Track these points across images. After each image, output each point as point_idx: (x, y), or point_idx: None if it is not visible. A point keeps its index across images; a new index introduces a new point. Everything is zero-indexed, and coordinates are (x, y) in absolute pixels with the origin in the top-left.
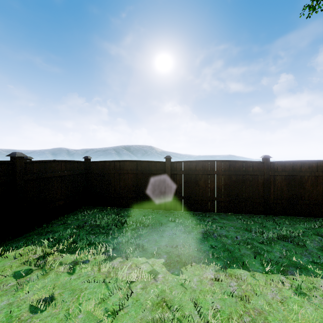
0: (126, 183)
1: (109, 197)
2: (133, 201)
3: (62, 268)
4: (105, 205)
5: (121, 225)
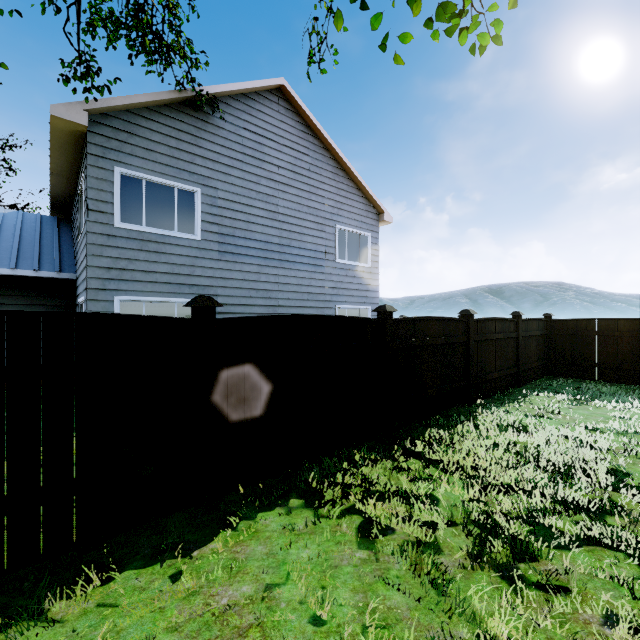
0: (619, 349)
1: (586, 366)
2: (632, 375)
3: (610, 407)
4: (580, 377)
5: (637, 396)
